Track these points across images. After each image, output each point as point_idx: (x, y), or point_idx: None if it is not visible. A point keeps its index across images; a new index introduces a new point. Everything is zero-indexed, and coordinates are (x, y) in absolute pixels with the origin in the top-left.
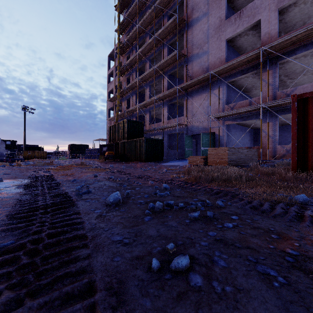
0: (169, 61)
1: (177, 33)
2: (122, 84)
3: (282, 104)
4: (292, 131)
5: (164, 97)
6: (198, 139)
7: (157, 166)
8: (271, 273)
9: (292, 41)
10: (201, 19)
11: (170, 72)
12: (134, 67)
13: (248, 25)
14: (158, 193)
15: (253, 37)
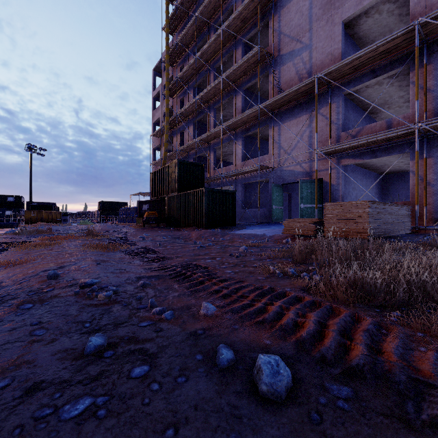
0: (245, 67)
1: (258, 18)
2: (174, 110)
3: None
4: None
5: (236, 125)
6: (292, 191)
7: (226, 237)
8: None
9: None
10: None
11: (246, 84)
12: (190, 83)
13: None
14: None
15: (388, 17)
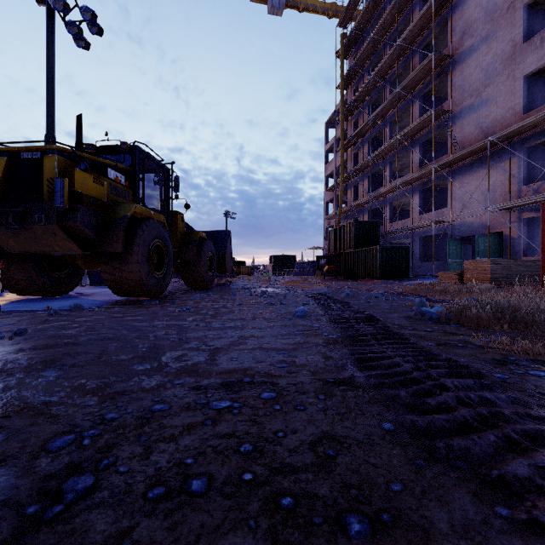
0: (421, 125)
1: (433, 83)
2: (347, 164)
3: None
4: (541, 243)
5: (412, 180)
6: None
7: (393, 284)
8: (396, 304)
9: None
10: (478, 48)
11: (424, 139)
12: (365, 137)
13: None
14: (374, 295)
15: None
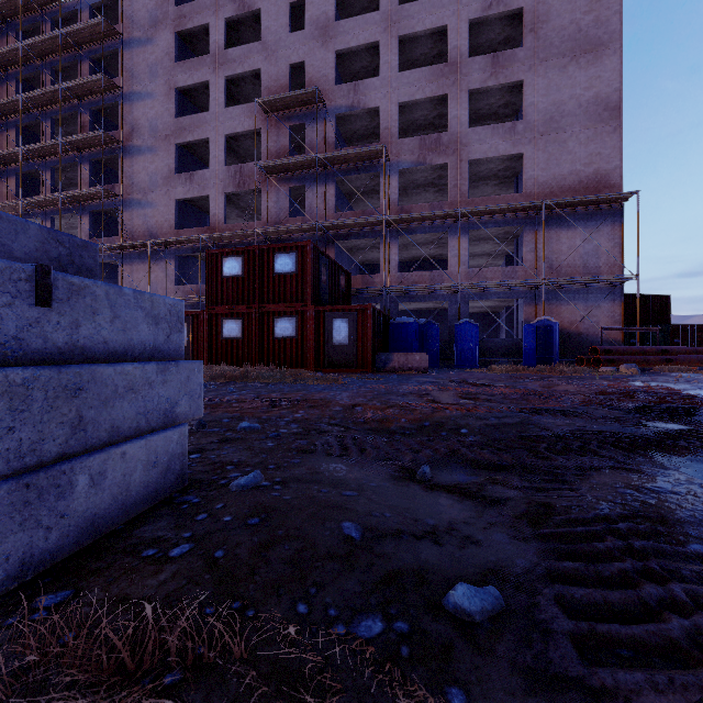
0: (91, 195)
1: (103, 162)
2: None
3: None
4: None
5: None
6: None
7: None
8: None
9: (229, 237)
10: (146, 153)
11: (95, 209)
12: (11, 166)
13: (199, 195)
14: None
15: None
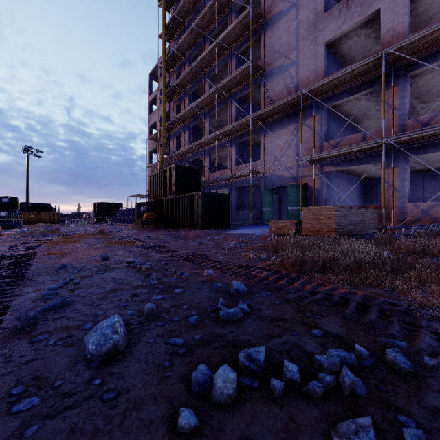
0: (238, 78)
1: (250, 35)
2: (170, 115)
3: (417, 138)
4: None
5: (230, 132)
6: (282, 195)
7: (220, 236)
8: None
9: (433, 38)
10: (287, 13)
11: (240, 94)
12: (186, 89)
13: (361, 18)
14: (221, 309)
15: (366, 39)
